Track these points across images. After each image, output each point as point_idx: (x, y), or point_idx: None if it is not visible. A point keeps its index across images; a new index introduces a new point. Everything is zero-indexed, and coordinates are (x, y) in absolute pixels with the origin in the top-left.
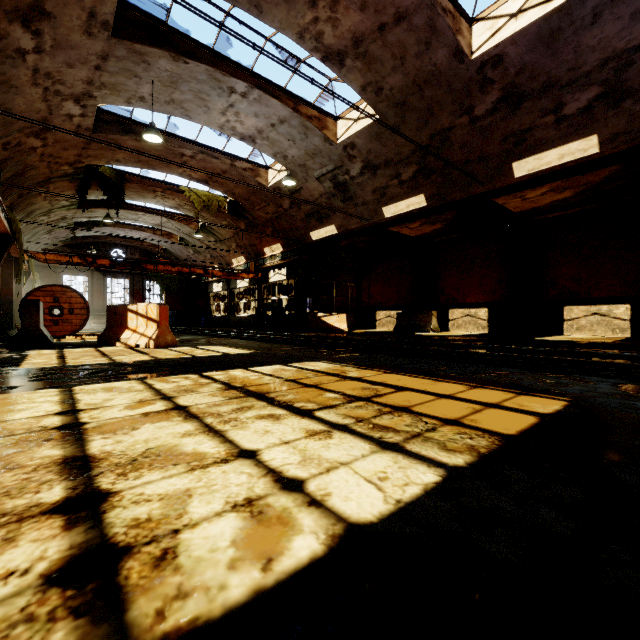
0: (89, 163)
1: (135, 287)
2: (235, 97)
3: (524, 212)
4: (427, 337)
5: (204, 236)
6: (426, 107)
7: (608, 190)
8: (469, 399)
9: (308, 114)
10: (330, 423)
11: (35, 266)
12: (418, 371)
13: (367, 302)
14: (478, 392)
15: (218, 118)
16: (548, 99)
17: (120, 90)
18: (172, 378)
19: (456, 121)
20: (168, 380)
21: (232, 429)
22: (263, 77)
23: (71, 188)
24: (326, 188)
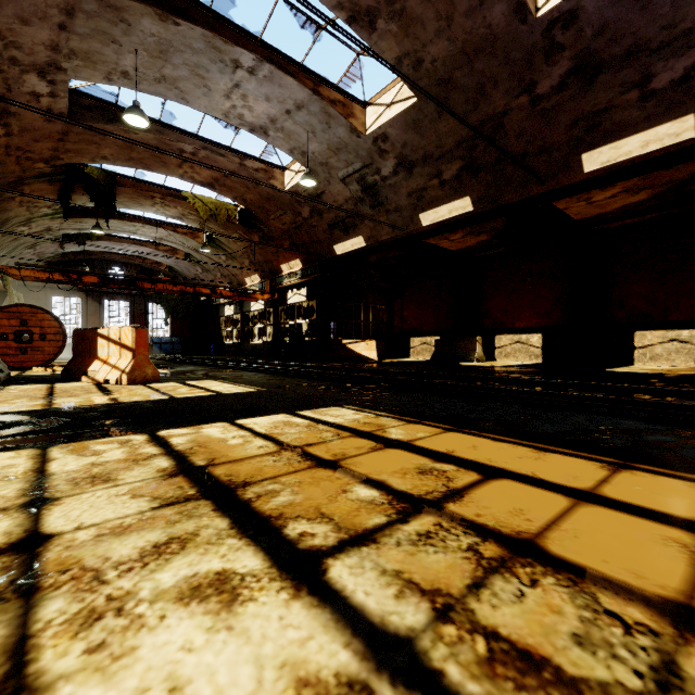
0: (70, 160)
1: (136, 310)
2: (241, 74)
3: (587, 220)
4: (474, 368)
5: (213, 252)
6: (476, 85)
7: (693, 191)
8: (640, 506)
9: (331, 98)
10: (366, 627)
11: (20, 286)
12: (495, 426)
13: (399, 327)
14: (637, 482)
15: (221, 103)
16: (632, 69)
17: (96, 61)
18: (99, 443)
19: (513, 102)
20: (88, 448)
21: (75, 673)
22: (275, 48)
23: (52, 192)
24: (352, 192)
